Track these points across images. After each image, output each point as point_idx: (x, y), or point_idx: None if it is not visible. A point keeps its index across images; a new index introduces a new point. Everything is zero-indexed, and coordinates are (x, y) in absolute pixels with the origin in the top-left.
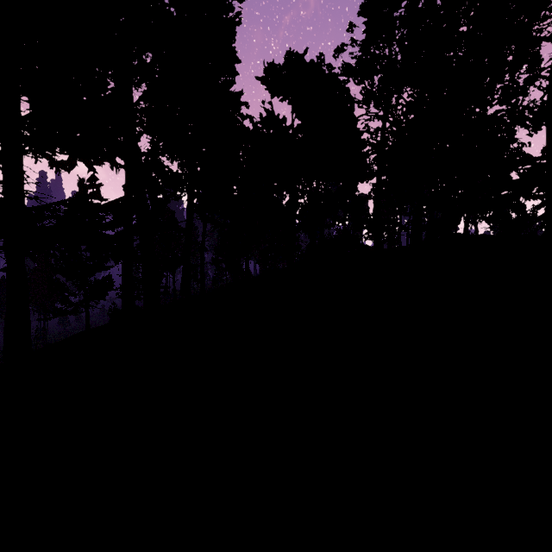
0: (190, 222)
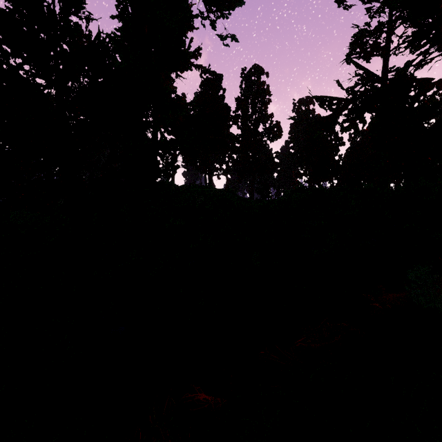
0: None
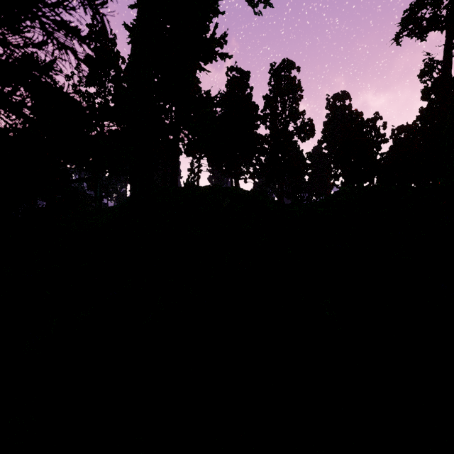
0: None
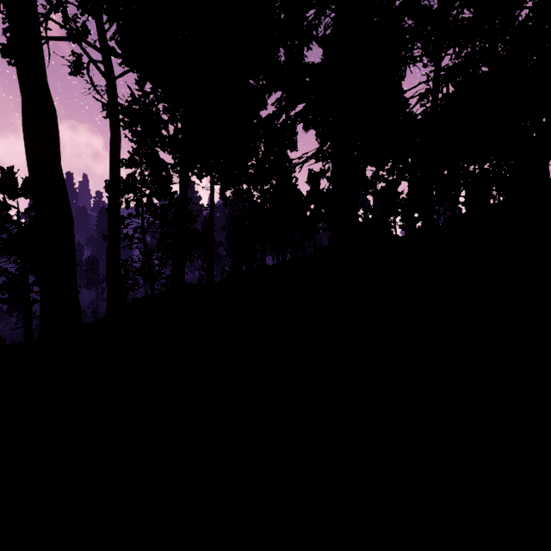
0: (181, 182)
